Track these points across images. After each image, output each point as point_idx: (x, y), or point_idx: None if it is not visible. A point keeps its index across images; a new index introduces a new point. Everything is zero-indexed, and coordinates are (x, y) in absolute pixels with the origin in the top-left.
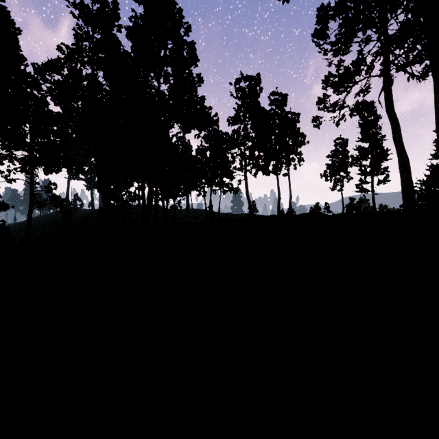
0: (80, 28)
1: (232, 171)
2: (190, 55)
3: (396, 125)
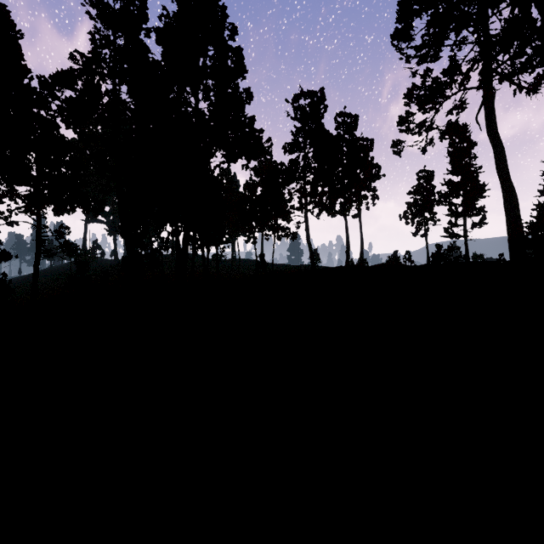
0: (98, 32)
1: (289, 211)
2: (236, 64)
3: (501, 151)
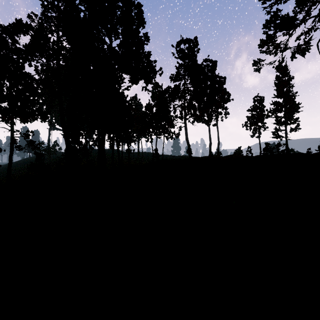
0: None
1: (174, 119)
2: (137, 15)
3: None
